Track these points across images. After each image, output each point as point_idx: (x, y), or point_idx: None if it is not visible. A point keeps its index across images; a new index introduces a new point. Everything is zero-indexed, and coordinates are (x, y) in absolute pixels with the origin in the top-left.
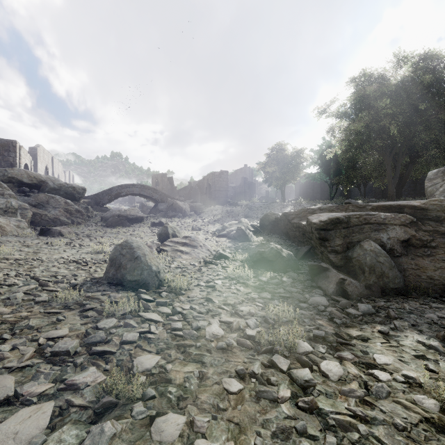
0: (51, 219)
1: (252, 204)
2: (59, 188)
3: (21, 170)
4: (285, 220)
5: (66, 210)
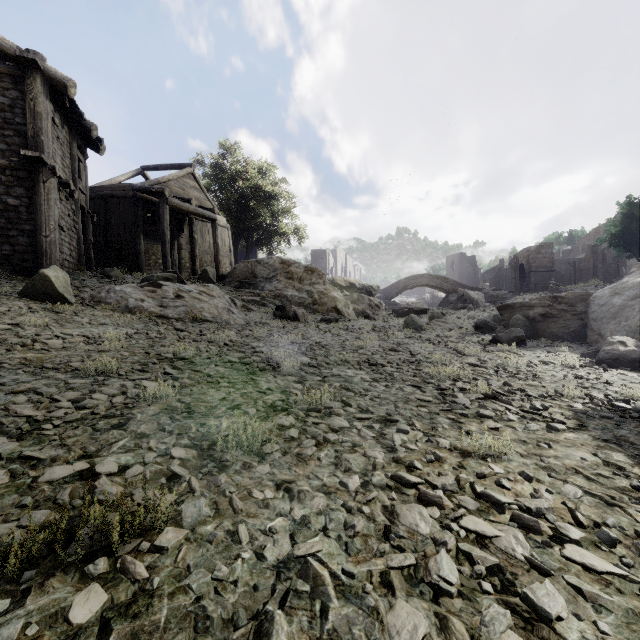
0: (360, 312)
1: (579, 289)
2: (362, 287)
3: (340, 277)
4: None
5: (369, 305)
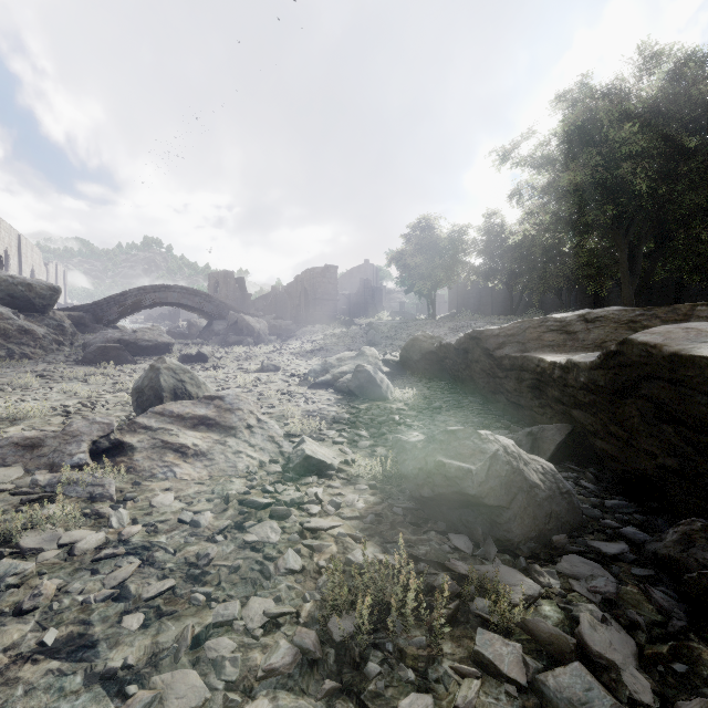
0: None
1: (379, 323)
2: None
3: None
4: (473, 349)
5: None
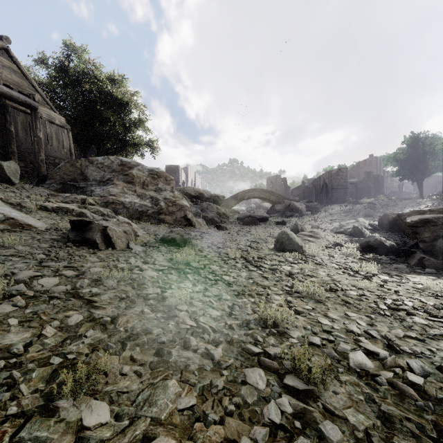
0: (209, 219)
1: (375, 202)
2: (210, 197)
3: (190, 187)
4: (399, 219)
5: (217, 213)
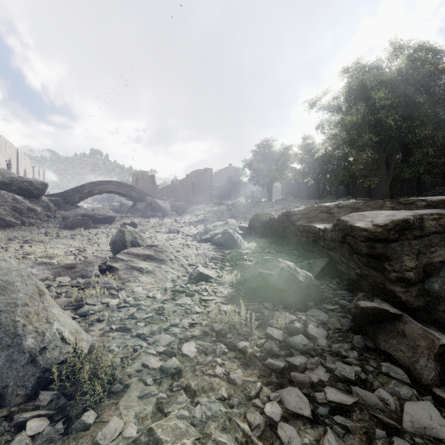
0: None
1: (237, 204)
2: (10, 182)
3: None
4: (285, 221)
5: (14, 208)
